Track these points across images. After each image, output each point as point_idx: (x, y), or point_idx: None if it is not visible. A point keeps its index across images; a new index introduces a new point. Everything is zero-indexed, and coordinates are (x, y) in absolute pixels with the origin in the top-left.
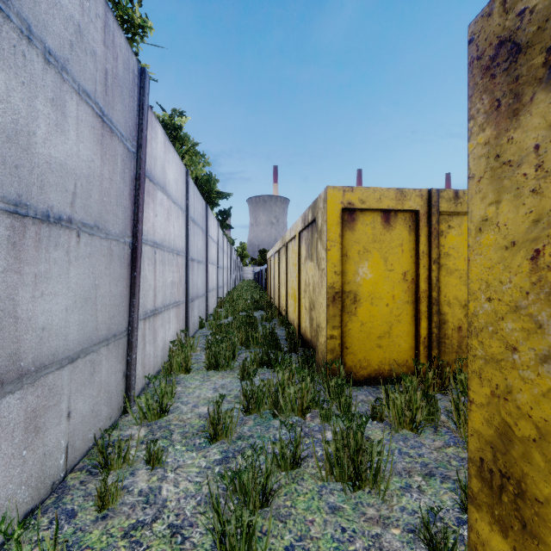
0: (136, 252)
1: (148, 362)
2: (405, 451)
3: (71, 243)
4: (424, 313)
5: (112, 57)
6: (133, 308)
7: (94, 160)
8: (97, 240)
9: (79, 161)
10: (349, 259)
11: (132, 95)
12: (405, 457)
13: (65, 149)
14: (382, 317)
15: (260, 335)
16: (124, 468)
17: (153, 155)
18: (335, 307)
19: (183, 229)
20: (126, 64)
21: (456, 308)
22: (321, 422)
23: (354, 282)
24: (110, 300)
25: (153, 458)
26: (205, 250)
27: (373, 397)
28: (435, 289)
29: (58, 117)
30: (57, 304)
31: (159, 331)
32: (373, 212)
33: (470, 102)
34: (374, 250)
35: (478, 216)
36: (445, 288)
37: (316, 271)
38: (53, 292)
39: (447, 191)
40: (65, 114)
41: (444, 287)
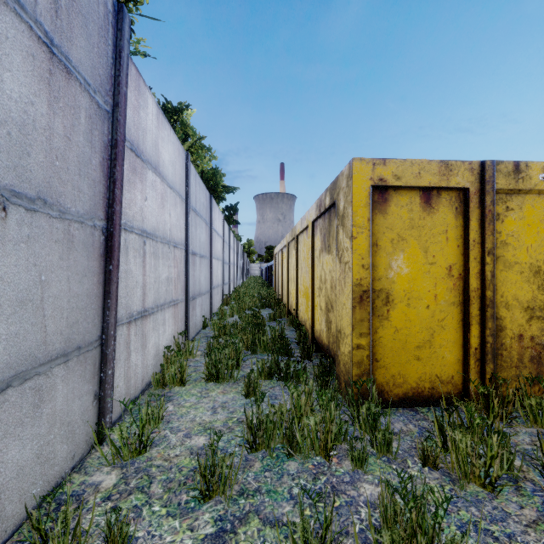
0: (111, 240)
1: (134, 374)
2: (484, 528)
3: None
4: (476, 318)
5: None
6: (107, 311)
7: (34, 104)
8: (43, 219)
9: (3, 97)
10: (380, 249)
11: (103, 35)
12: (489, 541)
13: None
14: (421, 322)
15: (268, 338)
16: None
17: (141, 126)
18: (362, 310)
19: (182, 219)
20: None
21: (516, 311)
22: (353, 468)
23: (386, 278)
24: (70, 302)
25: (113, 538)
26: (209, 245)
27: (414, 425)
28: (489, 287)
29: None
30: None
31: (150, 335)
32: (410, 190)
33: None
34: (412, 239)
35: None
36: (502, 286)
37: (336, 265)
38: None
39: (505, 163)
40: None
41: (501, 285)
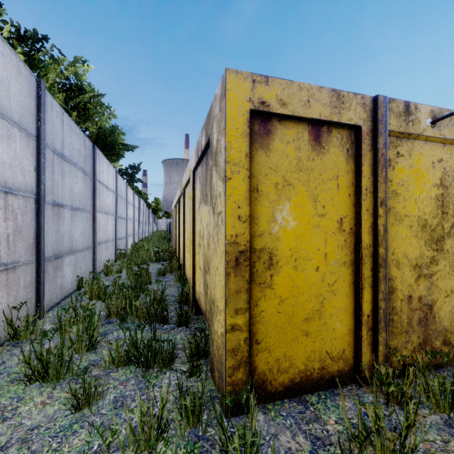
0: None
1: None
2: None
3: None
4: (368, 279)
5: None
6: None
7: None
8: None
9: None
10: (262, 196)
11: None
12: None
13: None
14: (310, 287)
15: (141, 303)
16: None
17: None
18: (239, 277)
19: (29, 159)
20: None
21: (406, 270)
22: None
23: (269, 234)
24: None
25: None
26: (90, 197)
27: (304, 436)
28: (382, 244)
29: None
30: None
31: None
32: (297, 123)
33: None
34: (299, 184)
35: None
36: (393, 242)
37: (210, 217)
38: None
39: (396, 102)
40: None
41: (392, 241)
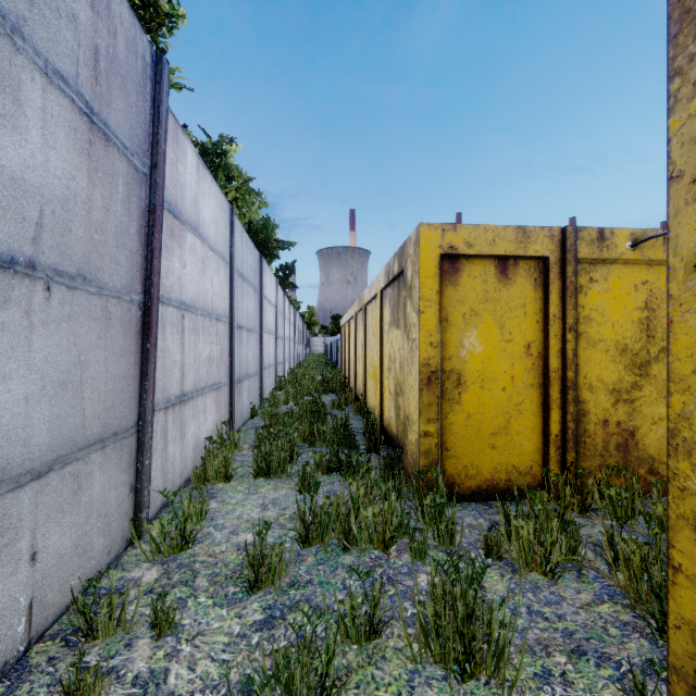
0: (149, 315)
1: (172, 467)
2: (536, 610)
3: (35, 299)
4: (556, 401)
5: (106, 30)
6: (144, 394)
7: (75, 178)
8: (83, 296)
9: (48, 176)
10: (451, 325)
11: (141, 92)
12: (539, 620)
13: (20, 155)
14: (497, 406)
15: (329, 428)
16: (110, 643)
17: (180, 182)
18: (431, 393)
19: (226, 286)
20: (132, 44)
21: (601, 394)
22: (412, 560)
23: (457, 358)
24: (107, 384)
25: (160, 621)
26: (258, 315)
27: (484, 520)
28: (571, 367)
29: (6, 104)
30: (8, 392)
31: (189, 423)
32: (484, 259)
33: (674, 45)
34: (486, 313)
35: (691, 244)
36: (585, 366)
37: (404, 342)
38: (1, 373)
39: (588, 230)
40: (21, 102)
41: (584, 365)
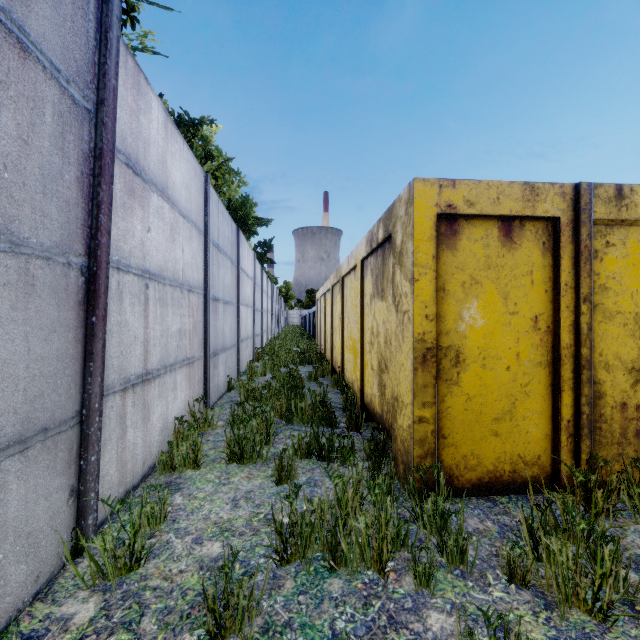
0: (95, 282)
1: (132, 456)
2: None
3: None
4: (568, 382)
5: None
6: (89, 378)
7: None
8: None
9: None
10: (448, 295)
11: (81, 7)
12: None
13: None
14: (500, 387)
15: (307, 404)
16: None
17: (142, 136)
18: (426, 372)
19: (200, 256)
20: None
21: (619, 373)
22: (416, 587)
23: (455, 332)
24: (29, 368)
25: None
26: (235, 288)
27: (492, 522)
28: (586, 343)
29: None
30: None
31: (155, 404)
32: (485, 220)
33: None
34: (488, 282)
35: None
36: (601, 342)
37: (392, 315)
38: None
39: (604, 187)
40: None
41: (599, 341)
